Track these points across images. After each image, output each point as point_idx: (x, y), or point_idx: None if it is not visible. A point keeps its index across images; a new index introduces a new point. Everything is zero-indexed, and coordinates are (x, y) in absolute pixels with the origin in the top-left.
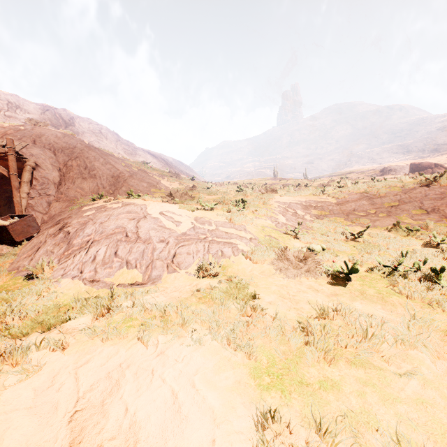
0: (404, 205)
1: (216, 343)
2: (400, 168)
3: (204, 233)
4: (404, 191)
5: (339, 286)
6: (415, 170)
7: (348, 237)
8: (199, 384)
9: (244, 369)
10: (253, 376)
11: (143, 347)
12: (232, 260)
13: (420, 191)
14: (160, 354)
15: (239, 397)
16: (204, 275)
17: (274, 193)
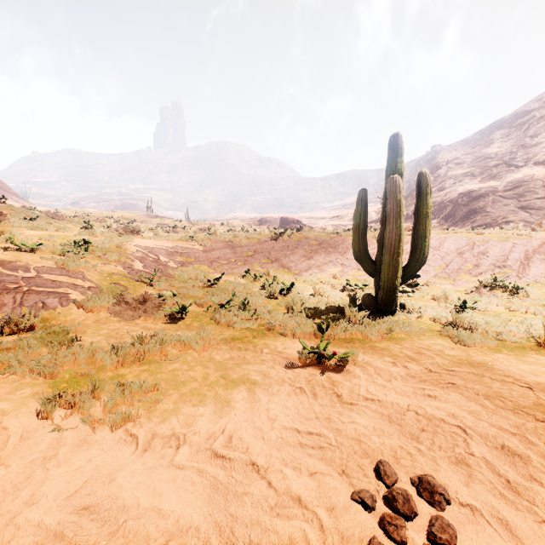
0: (257, 255)
1: (16, 377)
2: (274, 220)
3: (17, 282)
4: (260, 242)
5: (172, 323)
6: (283, 223)
7: (205, 284)
8: None
9: (44, 385)
10: (52, 387)
11: None
12: (59, 312)
13: (270, 243)
14: None
15: (33, 399)
16: (12, 332)
17: (137, 235)
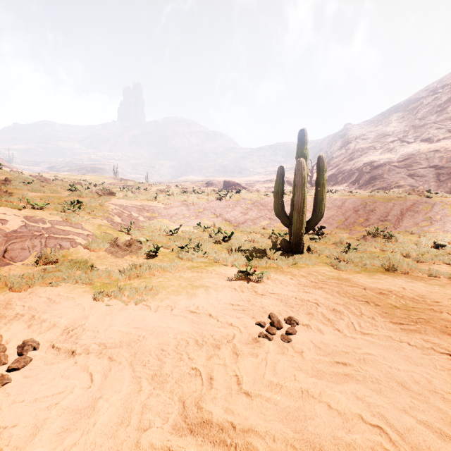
0: (206, 212)
1: (69, 284)
2: (218, 183)
3: (40, 230)
4: (208, 202)
5: (150, 258)
6: (226, 185)
7: (168, 233)
8: (63, 293)
9: (87, 288)
10: (92, 288)
11: (16, 293)
12: (72, 251)
13: (216, 202)
14: (32, 293)
15: (86, 293)
16: (44, 263)
17: (112, 196)
